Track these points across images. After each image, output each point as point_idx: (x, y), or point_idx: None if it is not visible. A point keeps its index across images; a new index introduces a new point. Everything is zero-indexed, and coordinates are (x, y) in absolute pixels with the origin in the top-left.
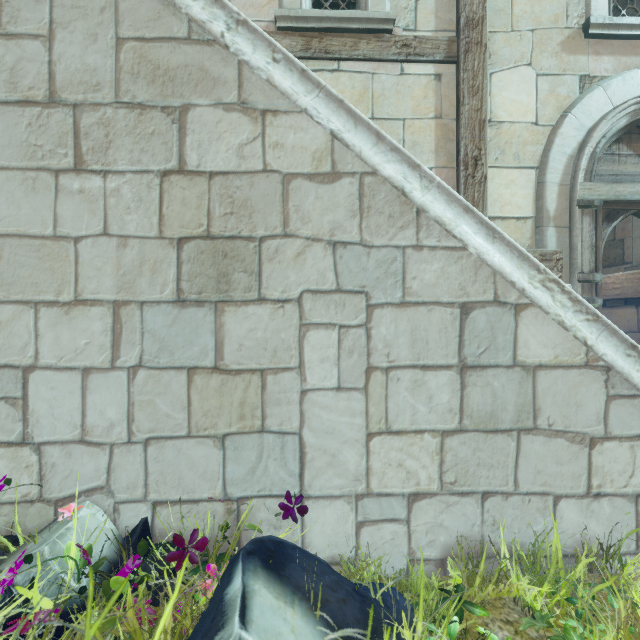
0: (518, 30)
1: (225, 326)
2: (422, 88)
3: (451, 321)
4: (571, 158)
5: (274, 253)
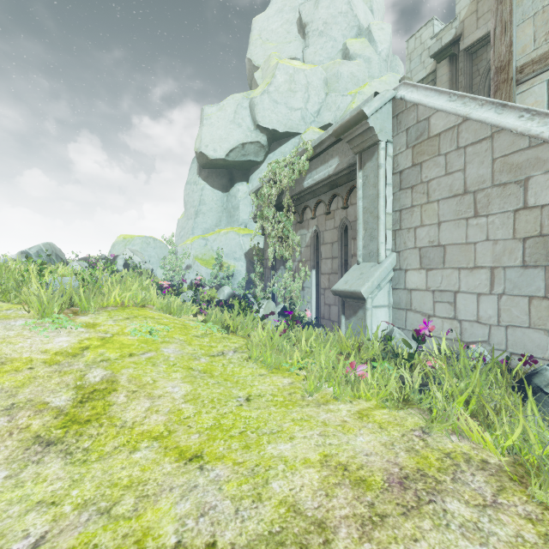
0: None
1: None
2: None
3: None
4: None
5: None
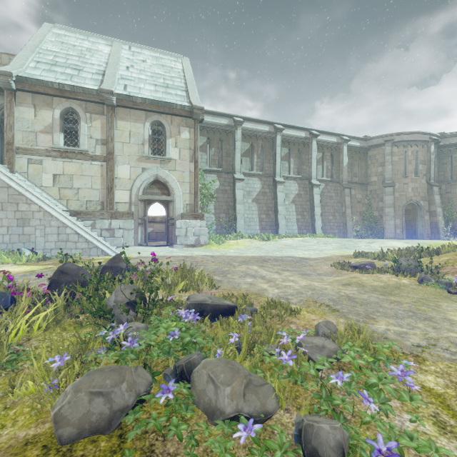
0: (125, 155)
1: (24, 229)
2: (97, 168)
3: (57, 228)
4: (139, 188)
5: (31, 220)
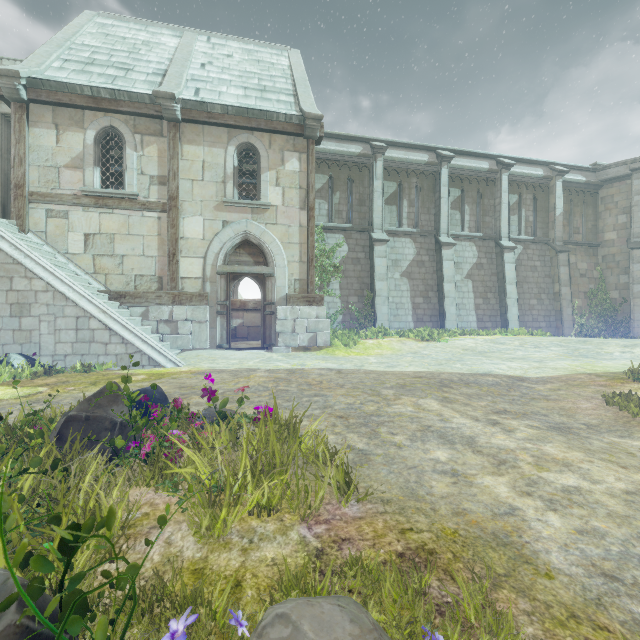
0: (195, 200)
1: (22, 321)
2: (152, 222)
3: (75, 320)
4: (217, 254)
5: (34, 306)
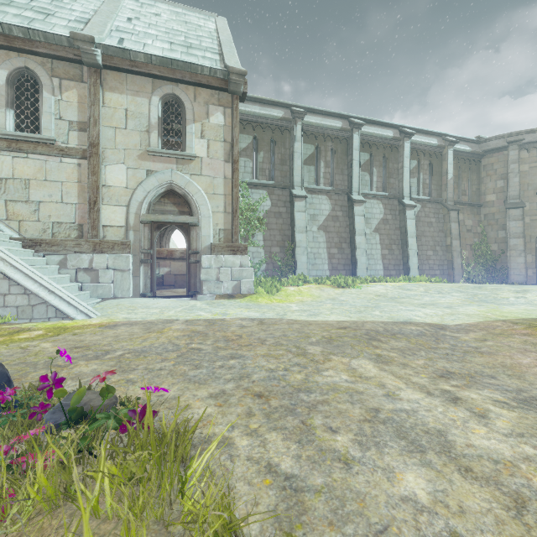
0: (118, 149)
1: None
2: (71, 169)
3: None
4: (141, 203)
5: None
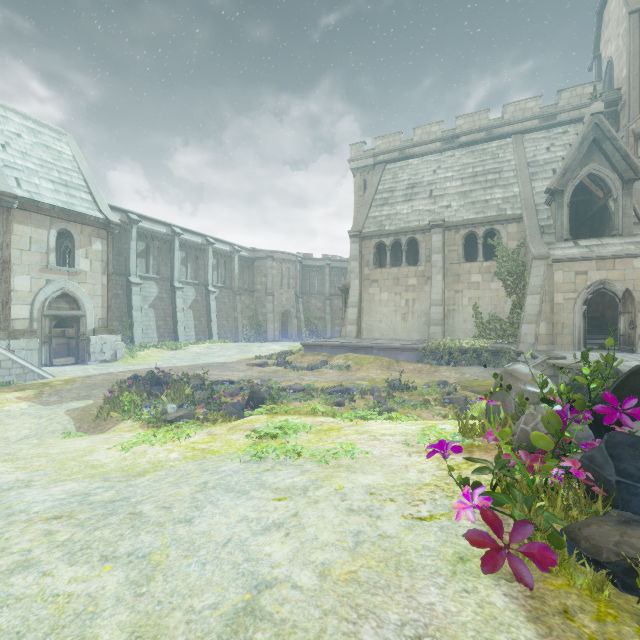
0: (24, 264)
1: None
2: None
3: None
4: (43, 302)
5: None
